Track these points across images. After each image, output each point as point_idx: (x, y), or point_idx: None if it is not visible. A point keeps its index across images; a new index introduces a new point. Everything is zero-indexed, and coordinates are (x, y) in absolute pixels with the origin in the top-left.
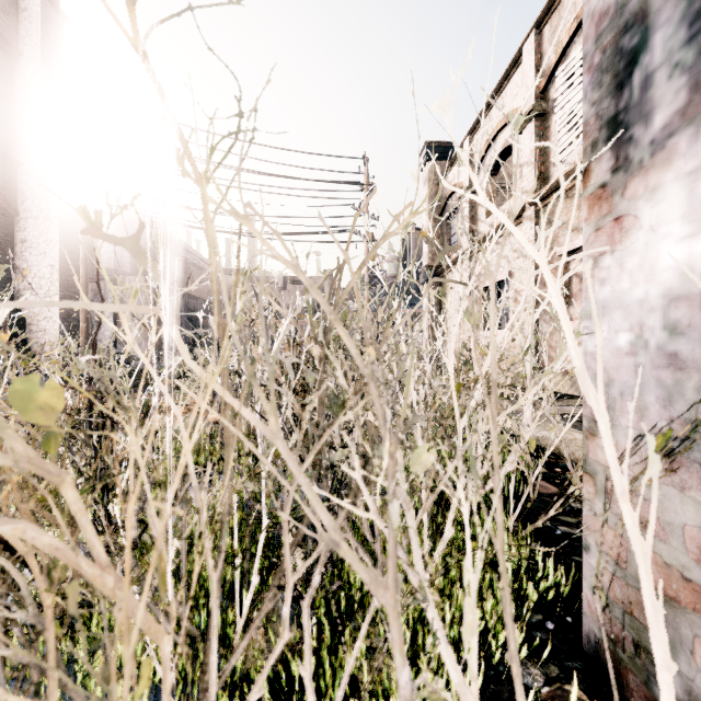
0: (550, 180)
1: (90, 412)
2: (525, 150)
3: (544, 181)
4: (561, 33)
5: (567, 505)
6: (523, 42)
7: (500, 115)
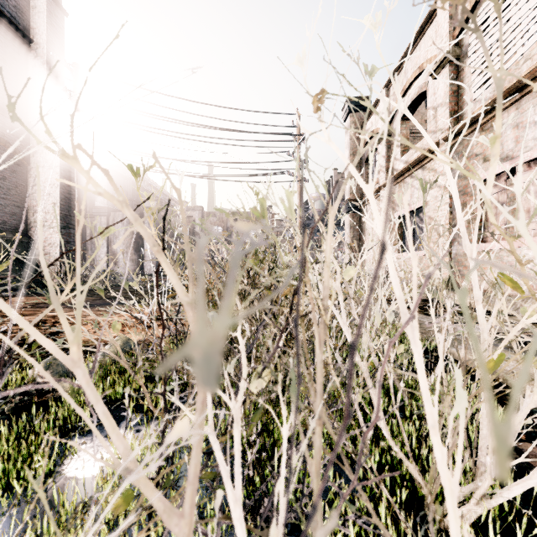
0: (464, 117)
1: None
2: (439, 93)
3: (458, 119)
4: None
5: None
6: None
7: (414, 66)
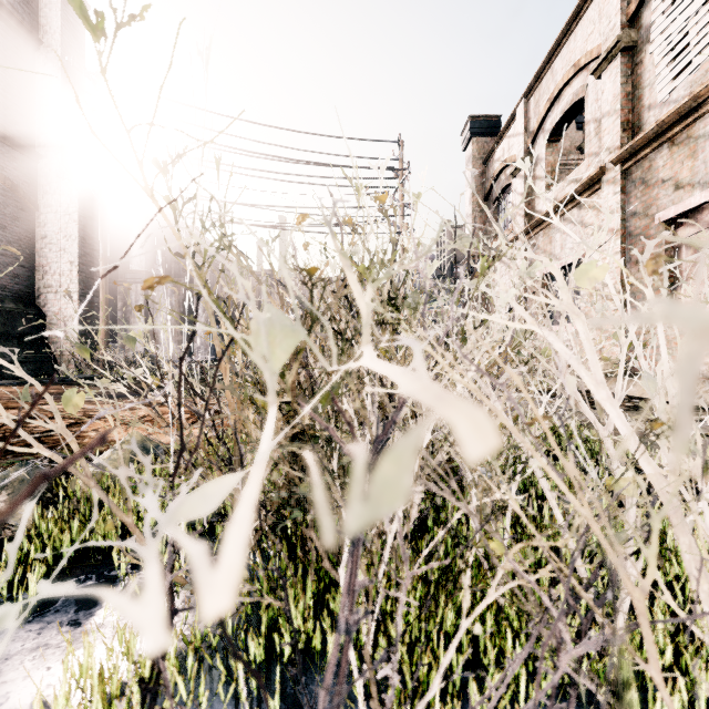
0: (643, 129)
1: None
2: (605, 97)
3: (634, 132)
4: None
5: None
6: None
7: (566, 65)
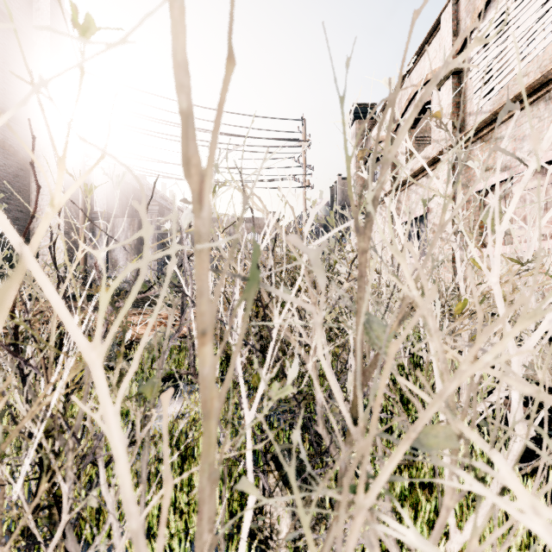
0: (466, 128)
1: (15, 334)
2: (442, 104)
3: (461, 129)
4: (477, 0)
5: (550, 430)
6: (441, 12)
7: (419, 77)
